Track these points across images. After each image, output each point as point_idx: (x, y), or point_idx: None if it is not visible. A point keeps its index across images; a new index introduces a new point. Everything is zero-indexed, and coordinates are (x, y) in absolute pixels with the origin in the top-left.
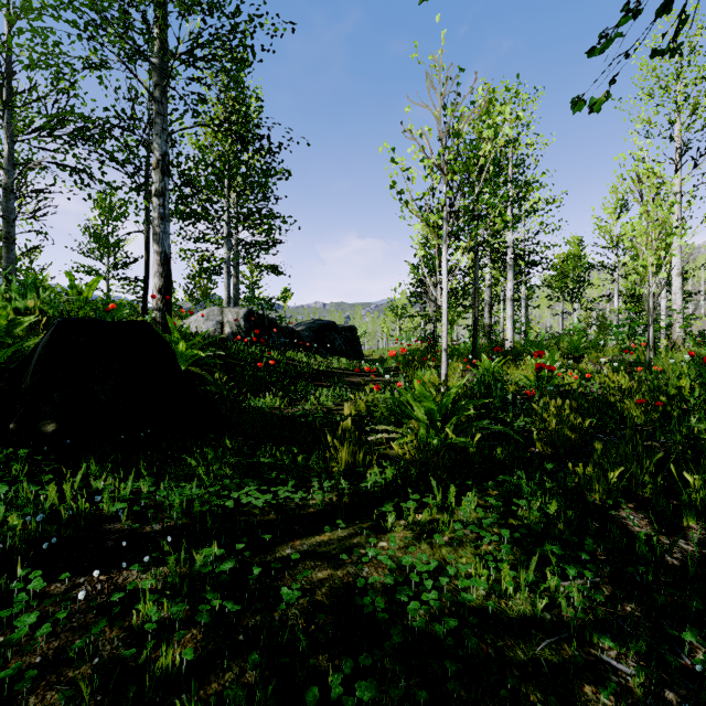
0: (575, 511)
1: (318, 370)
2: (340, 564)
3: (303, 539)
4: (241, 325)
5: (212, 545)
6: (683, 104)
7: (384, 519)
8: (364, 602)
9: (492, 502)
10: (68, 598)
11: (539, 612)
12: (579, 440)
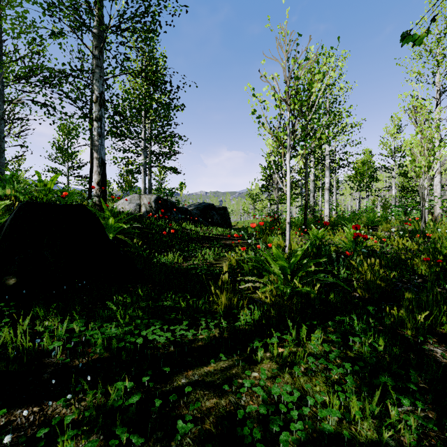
0: (399, 348)
1: (203, 235)
2: (223, 393)
3: (194, 370)
4: (152, 206)
5: (125, 376)
6: (441, 61)
7: (254, 351)
8: (244, 433)
9: (334, 338)
10: (2, 434)
11: (385, 440)
12: (386, 287)
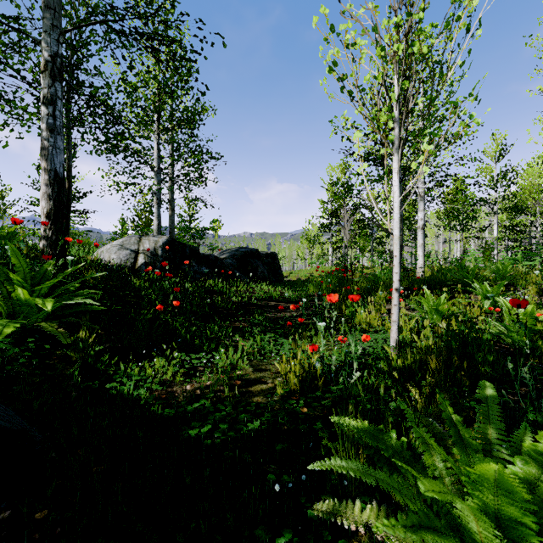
0: None
1: (238, 303)
2: None
3: None
4: (157, 255)
5: None
6: None
7: None
8: None
9: None
10: None
11: None
12: None
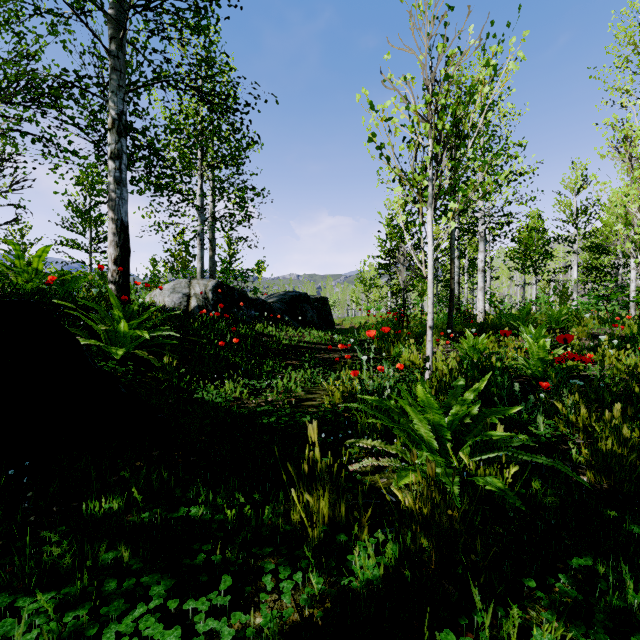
0: None
1: (288, 345)
2: None
3: None
4: (208, 298)
5: None
6: None
7: None
8: None
9: None
10: None
11: None
12: (638, 462)
